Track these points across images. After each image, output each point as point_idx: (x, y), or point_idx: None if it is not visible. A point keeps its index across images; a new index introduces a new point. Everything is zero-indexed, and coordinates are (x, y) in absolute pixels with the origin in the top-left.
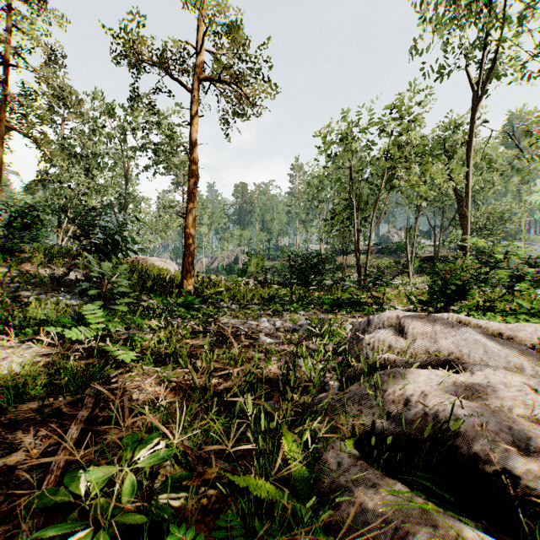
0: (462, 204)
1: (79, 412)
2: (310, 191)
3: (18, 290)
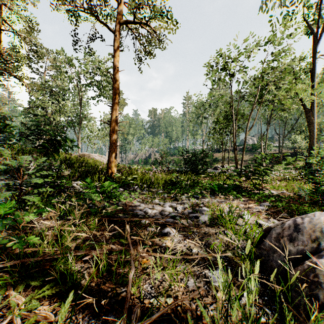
0: (311, 114)
1: None
2: (196, 112)
3: None
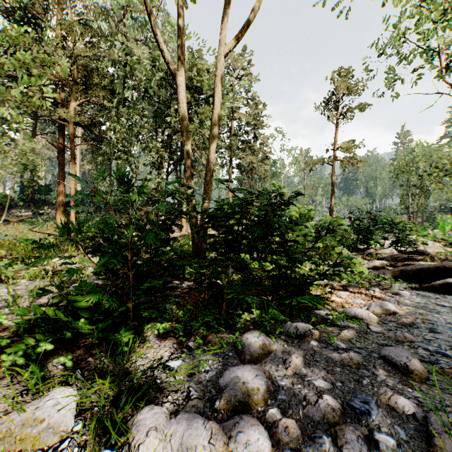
0: None
1: None
2: None
3: None
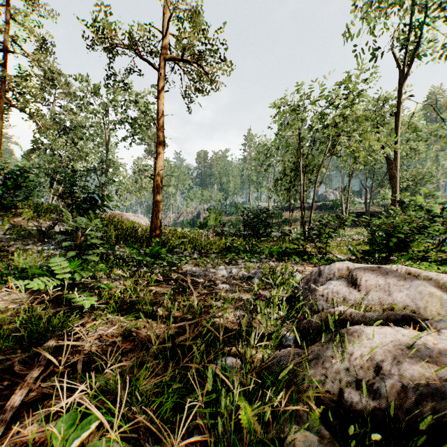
0: (392, 167)
1: (30, 371)
2: (260, 158)
3: (9, 241)
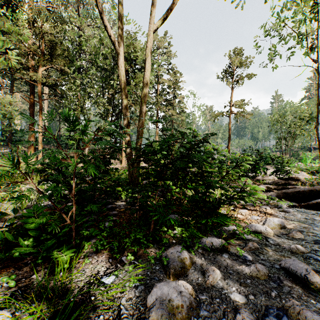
0: None
1: None
2: None
3: None
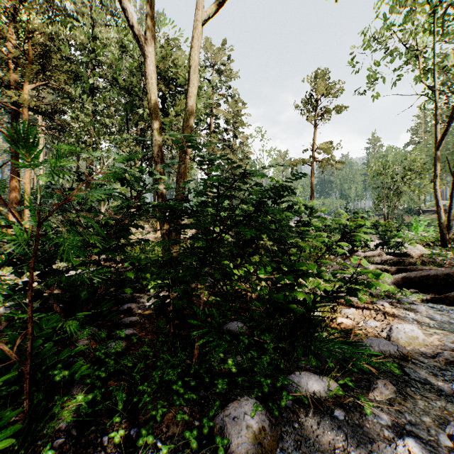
0: None
1: None
2: None
3: None
